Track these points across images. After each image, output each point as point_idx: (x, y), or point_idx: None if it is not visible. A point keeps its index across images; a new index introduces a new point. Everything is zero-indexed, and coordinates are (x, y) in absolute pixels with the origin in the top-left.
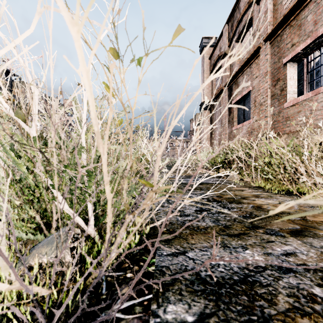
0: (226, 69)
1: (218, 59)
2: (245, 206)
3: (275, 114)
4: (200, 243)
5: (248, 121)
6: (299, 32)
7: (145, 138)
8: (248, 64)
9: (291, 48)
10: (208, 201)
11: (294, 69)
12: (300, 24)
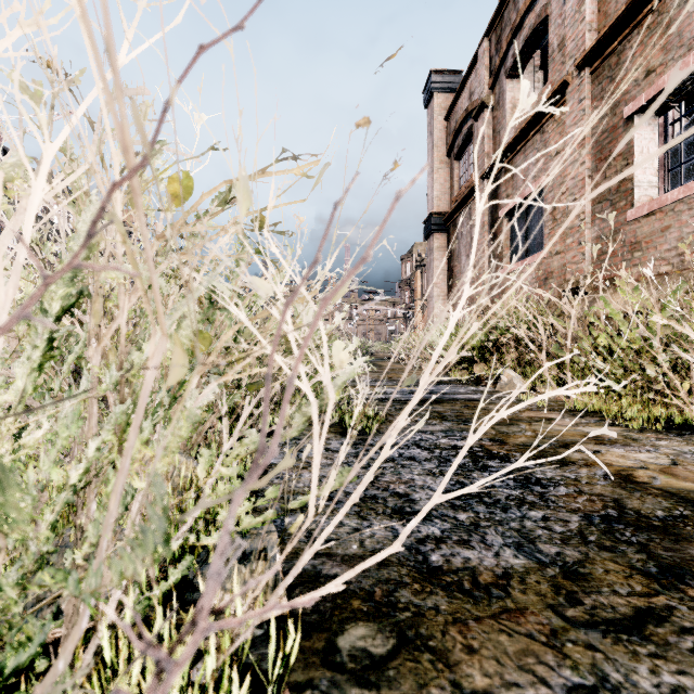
0: (485, 140)
1: (465, 119)
2: (585, 474)
3: (621, 230)
4: (508, 688)
5: (536, 256)
6: (666, 41)
7: (270, 233)
8: (536, 125)
9: (646, 79)
10: (473, 457)
11: (651, 130)
12: (668, 22)
